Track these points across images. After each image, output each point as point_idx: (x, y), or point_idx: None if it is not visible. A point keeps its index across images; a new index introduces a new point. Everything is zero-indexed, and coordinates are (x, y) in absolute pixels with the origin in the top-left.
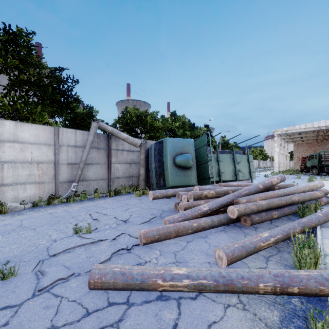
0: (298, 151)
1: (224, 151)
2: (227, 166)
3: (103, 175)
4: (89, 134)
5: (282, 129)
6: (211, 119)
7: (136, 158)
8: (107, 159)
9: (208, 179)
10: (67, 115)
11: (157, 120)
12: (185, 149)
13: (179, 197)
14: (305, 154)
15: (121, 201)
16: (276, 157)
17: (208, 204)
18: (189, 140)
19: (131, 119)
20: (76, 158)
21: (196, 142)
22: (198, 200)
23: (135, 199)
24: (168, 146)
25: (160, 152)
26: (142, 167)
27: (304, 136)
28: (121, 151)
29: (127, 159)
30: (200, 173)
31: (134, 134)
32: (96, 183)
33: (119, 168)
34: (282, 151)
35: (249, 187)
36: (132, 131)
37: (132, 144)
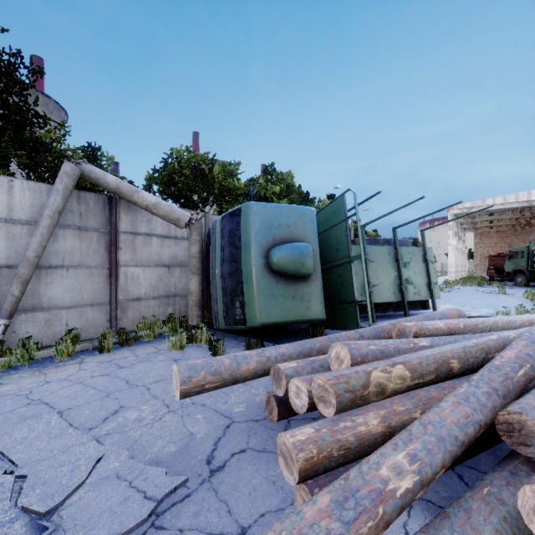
0: (482, 246)
1: (376, 240)
2: (384, 272)
3: (95, 294)
4: (50, 192)
5: (462, 205)
6: (338, 185)
7: (184, 254)
8: (108, 254)
9: (351, 305)
10: (18, 152)
11: (234, 176)
12: (296, 231)
13: (278, 381)
14: (493, 250)
15: (122, 368)
16: (452, 254)
17: (412, 449)
18: (306, 209)
19: (182, 174)
20: (11, 251)
21: (319, 216)
22: (353, 412)
23: (164, 361)
24: (254, 223)
25: (235, 240)
26: (193, 275)
27: (495, 219)
28: (144, 237)
29: (160, 255)
30: (330, 289)
31: (188, 206)
32: (77, 314)
33: (140, 276)
34: (460, 245)
35: (523, 350)
36: (184, 199)
37: (169, 220)
